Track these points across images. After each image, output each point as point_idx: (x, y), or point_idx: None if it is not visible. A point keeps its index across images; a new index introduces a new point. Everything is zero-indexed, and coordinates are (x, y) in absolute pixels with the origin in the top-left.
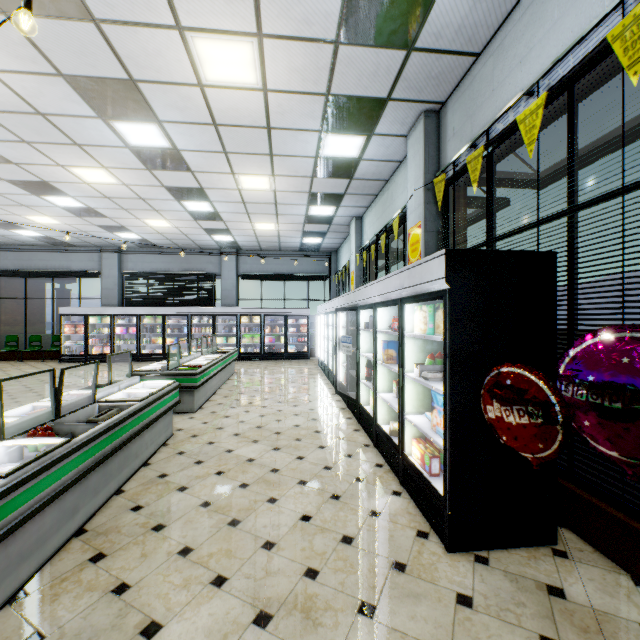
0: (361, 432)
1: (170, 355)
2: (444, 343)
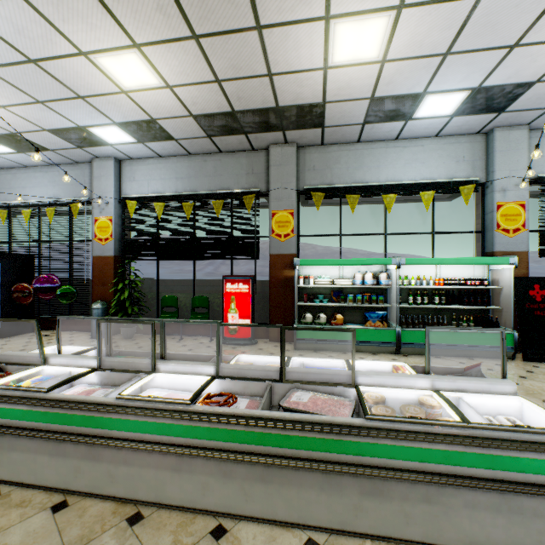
0: None
1: None
2: None
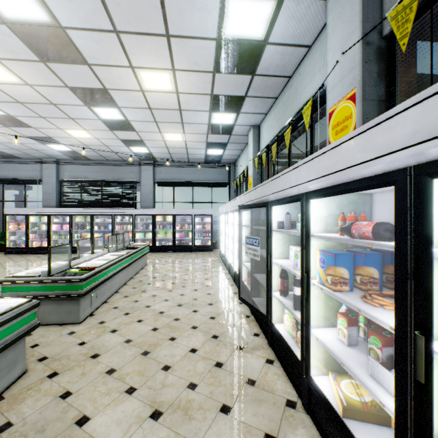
0: (276, 367)
1: (97, 248)
2: None
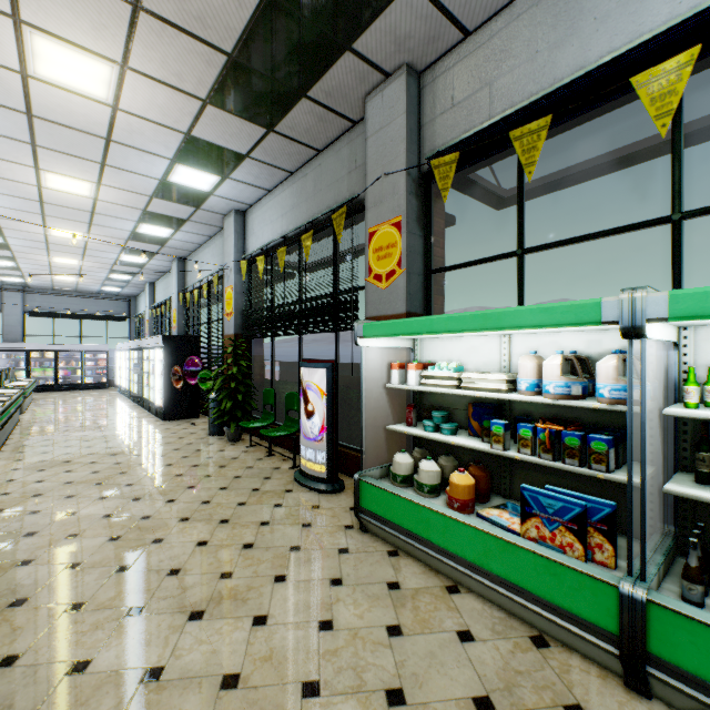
0: (144, 410)
1: None
2: (163, 362)
